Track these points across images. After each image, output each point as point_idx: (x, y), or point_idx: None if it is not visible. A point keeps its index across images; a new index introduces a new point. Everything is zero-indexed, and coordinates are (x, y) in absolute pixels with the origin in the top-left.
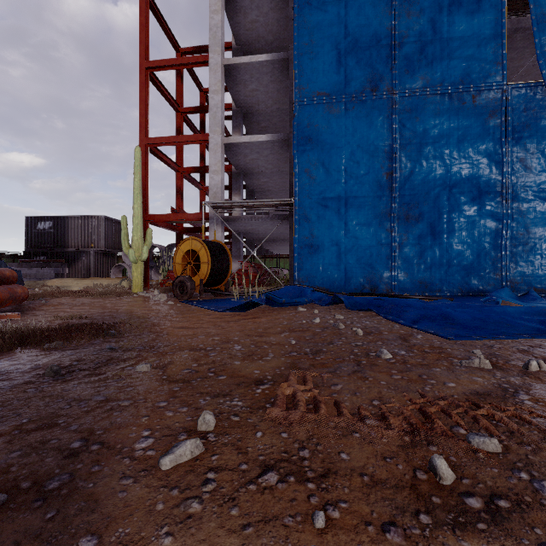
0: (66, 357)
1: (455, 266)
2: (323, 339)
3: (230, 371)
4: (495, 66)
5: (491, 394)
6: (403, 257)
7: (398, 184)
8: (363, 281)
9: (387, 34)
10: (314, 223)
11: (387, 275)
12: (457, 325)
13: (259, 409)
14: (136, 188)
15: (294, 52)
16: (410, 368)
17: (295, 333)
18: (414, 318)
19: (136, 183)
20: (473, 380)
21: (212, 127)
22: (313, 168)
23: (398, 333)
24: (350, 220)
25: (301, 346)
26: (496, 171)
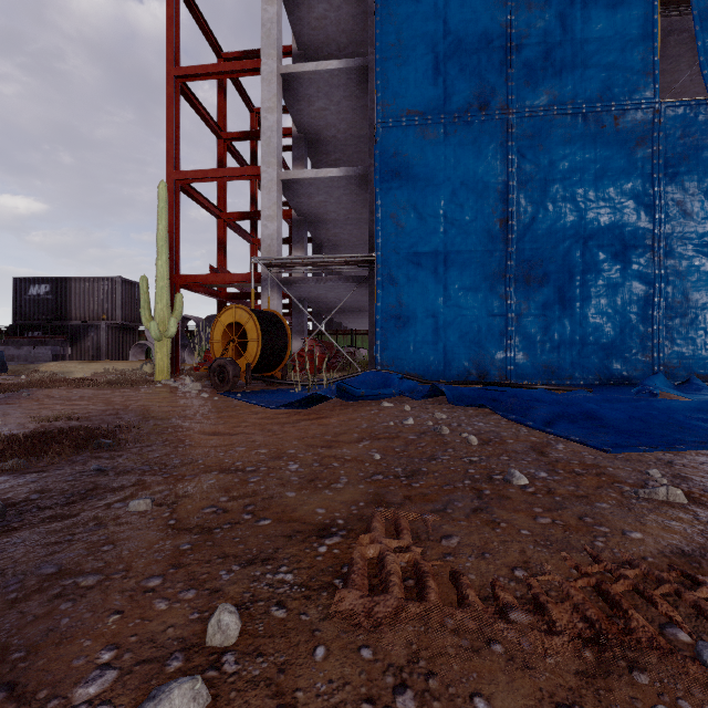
0: (23, 485)
1: (592, 345)
2: (421, 451)
3: (279, 510)
4: (644, 77)
5: (707, 554)
6: (523, 332)
7: (516, 235)
8: (469, 366)
9: (501, 33)
10: (403, 287)
11: (501, 358)
12: (609, 428)
13: (322, 591)
14: (160, 238)
15: (376, 56)
16: (562, 504)
17: (379, 441)
18: (546, 418)
19: (160, 232)
20: (667, 525)
21: (264, 157)
22: (401, 212)
23: (529, 441)
24: (451, 283)
25: (389, 464)
26: (646, 217)
